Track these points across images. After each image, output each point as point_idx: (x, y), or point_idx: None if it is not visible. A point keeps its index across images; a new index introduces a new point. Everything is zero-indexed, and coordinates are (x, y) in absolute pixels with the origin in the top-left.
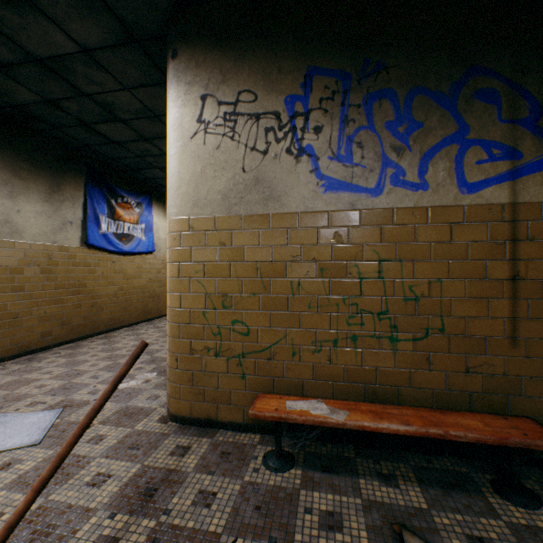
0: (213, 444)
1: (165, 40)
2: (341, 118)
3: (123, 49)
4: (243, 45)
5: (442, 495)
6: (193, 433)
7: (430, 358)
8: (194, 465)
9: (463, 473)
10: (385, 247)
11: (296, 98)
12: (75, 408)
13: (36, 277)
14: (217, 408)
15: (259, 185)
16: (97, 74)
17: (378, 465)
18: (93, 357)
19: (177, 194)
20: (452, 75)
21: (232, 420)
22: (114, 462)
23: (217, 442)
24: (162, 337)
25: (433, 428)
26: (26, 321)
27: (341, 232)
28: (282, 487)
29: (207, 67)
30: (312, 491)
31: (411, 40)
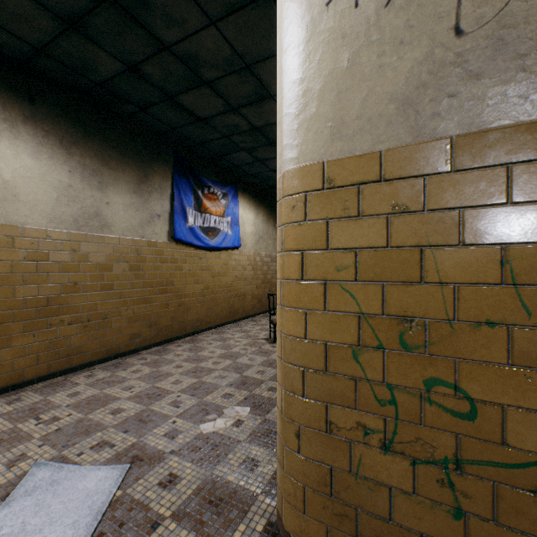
0: None
1: None
2: None
3: None
4: None
5: None
6: None
7: None
8: None
9: None
10: None
11: None
12: (144, 466)
13: (124, 275)
14: None
15: (504, 55)
16: (177, 3)
17: None
18: (177, 369)
19: (298, 122)
20: None
21: None
22: None
23: None
24: (250, 345)
25: None
26: (115, 321)
27: None
28: None
29: None
30: None
31: None
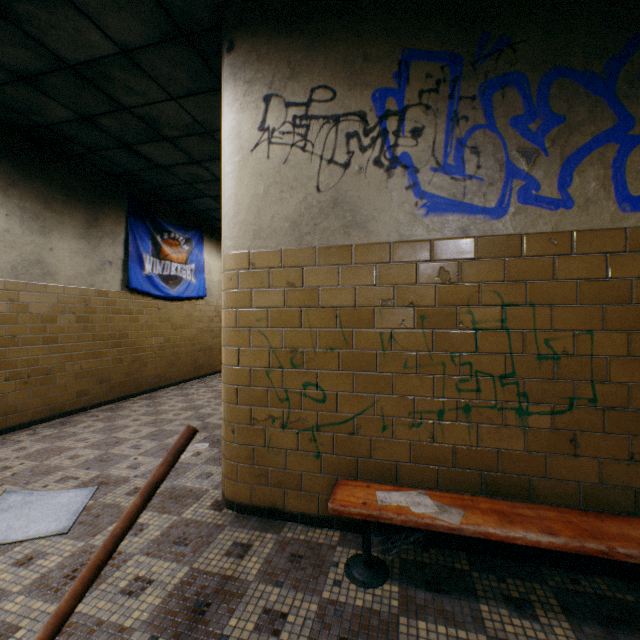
0: (280, 542)
1: (218, 32)
2: (448, 115)
3: (168, 47)
4: (318, 28)
5: (603, 637)
6: (253, 526)
7: (576, 439)
8: (257, 571)
9: (629, 602)
10: (510, 287)
11: (387, 93)
12: (111, 486)
13: (70, 327)
14: (284, 494)
15: (338, 208)
16: (139, 81)
17: (504, 584)
18: (135, 422)
19: (234, 223)
20: (608, 48)
21: (304, 511)
22: (156, 562)
23: (285, 540)
24: (215, 398)
25: (591, 542)
26: (60, 377)
27: (448, 268)
28: (374, 610)
29: (271, 59)
30: (416, 619)
31: (547, 4)
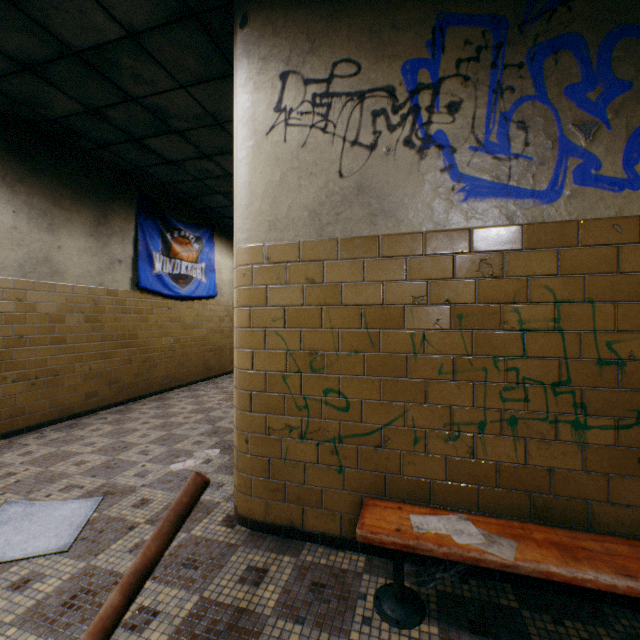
0: (299, 567)
1: (230, 9)
2: (491, 86)
3: (177, 29)
4: None
5: None
6: (269, 547)
7: None
8: (274, 603)
9: None
10: (565, 281)
11: (419, 64)
12: (117, 497)
13: (79, 327)
14: (303, 512)
15: (363, 194)
16: (147, 68)
17: (562, 627)
18: (144, 425)
19: (248, 213)
20: None
21: (324, 530)
22: (162, 589)
23: (304, 564)
24: (225, 400)
25: None
26: (68, 379)
27: (491, 260)
28: None
29: (288, 33)
30: None
31: None
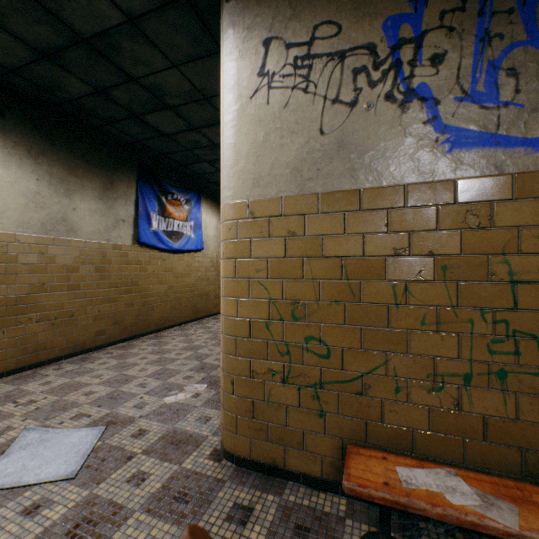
0: (282, 507)
1: None
2: (477, 35)
3: (170, 11)
4: None
5: None
6: (253, 484)
7: None
8: None
9: None
10: None
11: (401, 19)
12: (118, 426)
13: (90, 276)
14: (285, 452)
15: (343, 150)
16: (144, 50)
17: None
18: (143, 360)
19: (233, 172)
20: None
21: (305, 471)
22: (155, 523)
23: (287, 504)
24: (211, 339)
25: None
26: (81, 319)
27: (477, 211)
28: None
29: (271, 1)
30: None
31: None
